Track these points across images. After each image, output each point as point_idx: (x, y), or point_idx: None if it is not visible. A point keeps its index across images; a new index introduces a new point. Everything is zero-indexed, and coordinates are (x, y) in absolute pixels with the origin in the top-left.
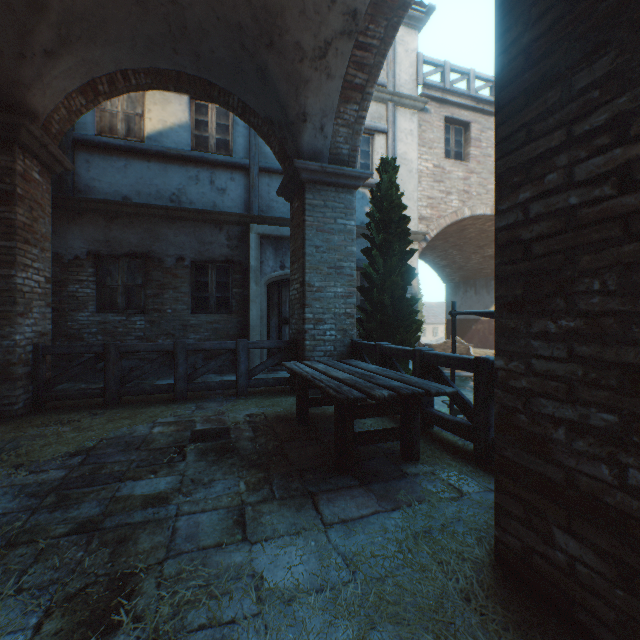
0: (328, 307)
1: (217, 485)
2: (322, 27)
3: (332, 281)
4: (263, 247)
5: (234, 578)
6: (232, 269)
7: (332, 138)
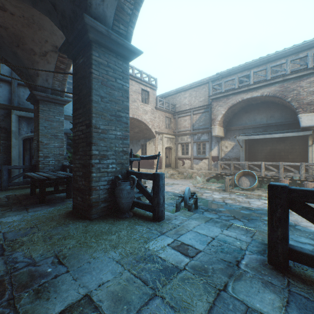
0: (51, 151)
1: None
2: (43, 47)
3: (53, 141)
4: (20, 121)
5: None
6: (0, 131)
7: (52, 84)
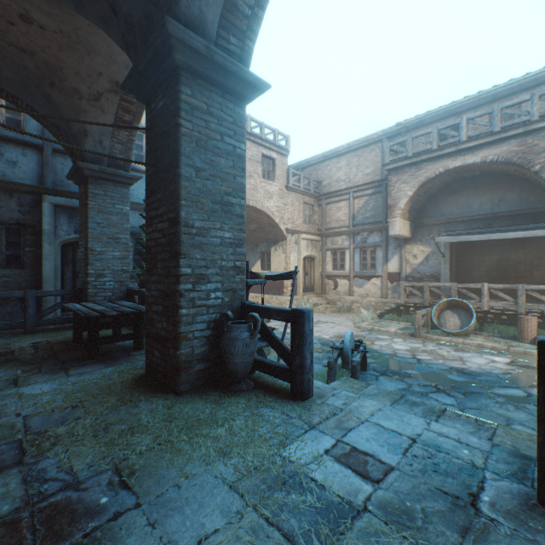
0: (108, 265)
1: (0, 374)
2: (95, 84)
3: (111, 247)
4: (57, 214)
5: (7, 396)
6: (25, 231)
7: (110, 149)
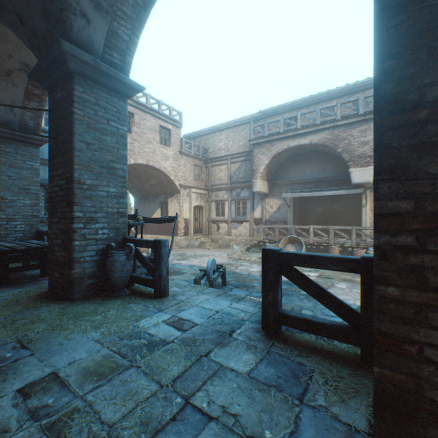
0: (19, 211)
1: None
2: (6, 63)
3: (22, 196)
4: None
5: None
6: None
7: (21, 116)
